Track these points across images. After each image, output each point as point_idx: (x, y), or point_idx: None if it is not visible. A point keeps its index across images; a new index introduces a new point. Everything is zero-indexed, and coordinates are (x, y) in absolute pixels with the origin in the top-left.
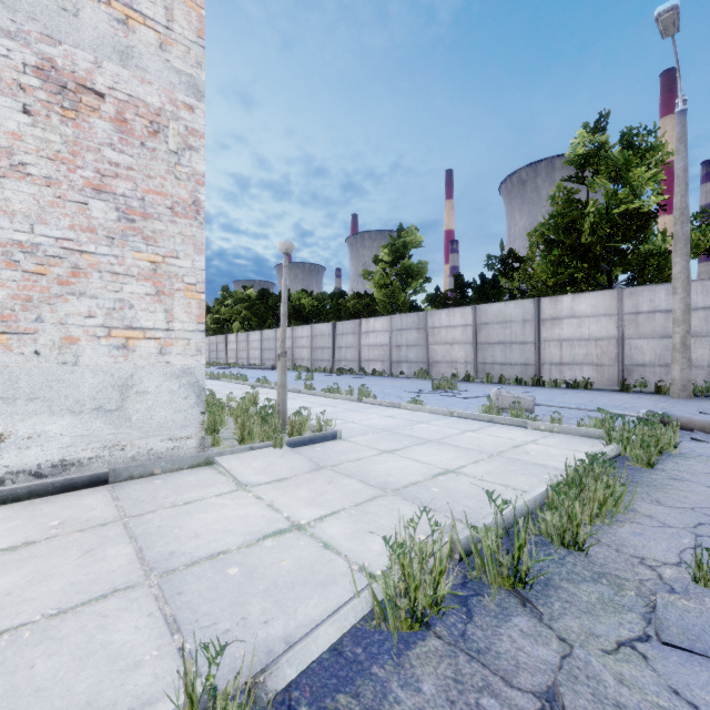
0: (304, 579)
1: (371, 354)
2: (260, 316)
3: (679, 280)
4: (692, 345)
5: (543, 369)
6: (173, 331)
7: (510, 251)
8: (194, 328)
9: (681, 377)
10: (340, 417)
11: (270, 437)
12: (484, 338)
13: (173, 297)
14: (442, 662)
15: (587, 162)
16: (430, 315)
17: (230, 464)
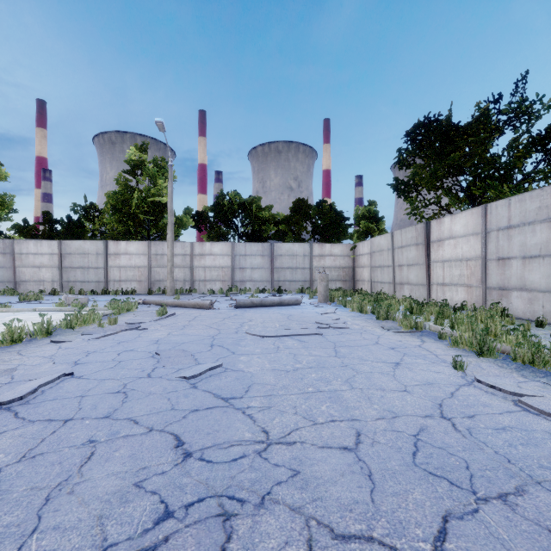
0: None
1: None
2: None
3: (170, 241)
4: (178, 271)
5: (110, 284)
6: None
7: (92, 204)
8: None
9: (170, 286)
10: None
11: None
12: (68, 264)
13: None
14: (22, 345)
15: (136, 167)
16: (18, 243)
17: None
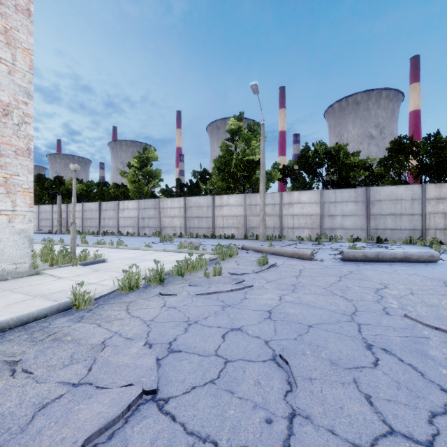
0: (97, 290)
1: (126, 223)
2: (36, 194)
3: (262, 192)
4: (268, 219)
5: (216, 230)
6: (16, 211)
7: (204, 169)
8: (28, 210)
9: (262, 232)
10: (106, 255)
11: (68, 263)
12: (189, 215)
13: (16, 195)
14: (136, 294)
15: (234, 134)
16: (162, 201)
17: (51, 272)
